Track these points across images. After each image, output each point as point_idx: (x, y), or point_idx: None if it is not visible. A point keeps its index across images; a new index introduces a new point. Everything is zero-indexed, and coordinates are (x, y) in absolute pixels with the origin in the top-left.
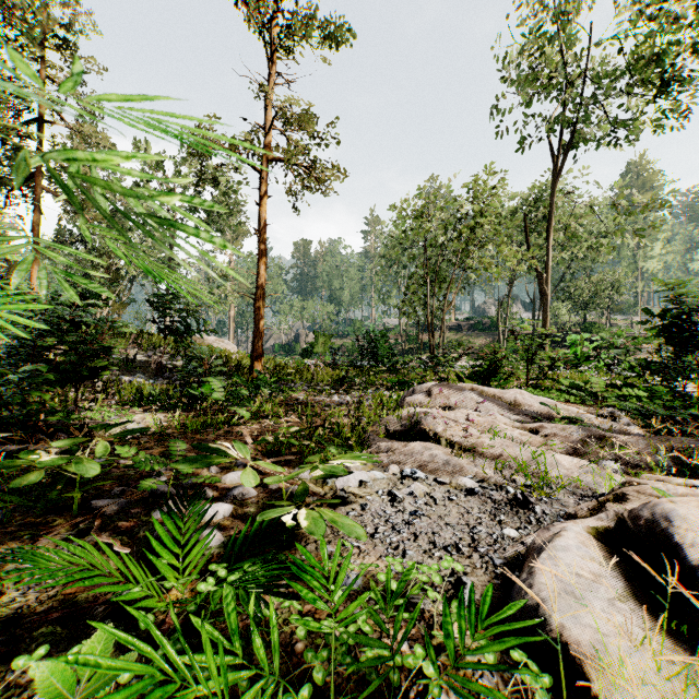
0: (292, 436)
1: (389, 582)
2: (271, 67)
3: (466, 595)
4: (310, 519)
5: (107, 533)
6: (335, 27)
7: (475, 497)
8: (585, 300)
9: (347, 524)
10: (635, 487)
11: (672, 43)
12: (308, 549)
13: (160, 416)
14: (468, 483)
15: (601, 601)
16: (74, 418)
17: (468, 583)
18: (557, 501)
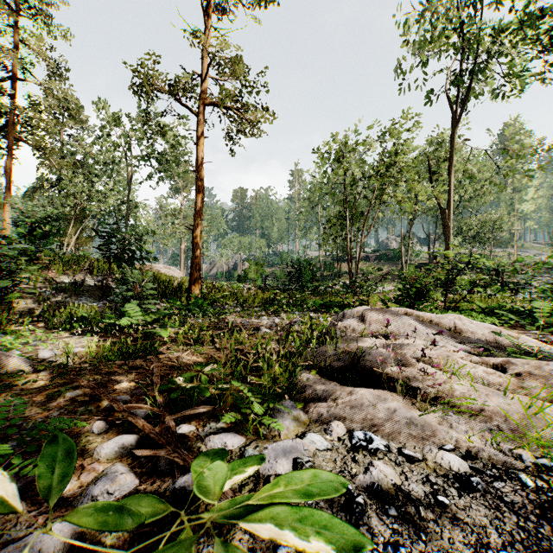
0: (205, 378)
1: None
2: (207, 21)
3: None
4: None
5: None
6: None
7: (477, 497)
8: (473, 235)
9: None
10: None
11: None
12: None
13: (83, 341)
14: (452, 462)
15: None
16: None
17: None
18: None
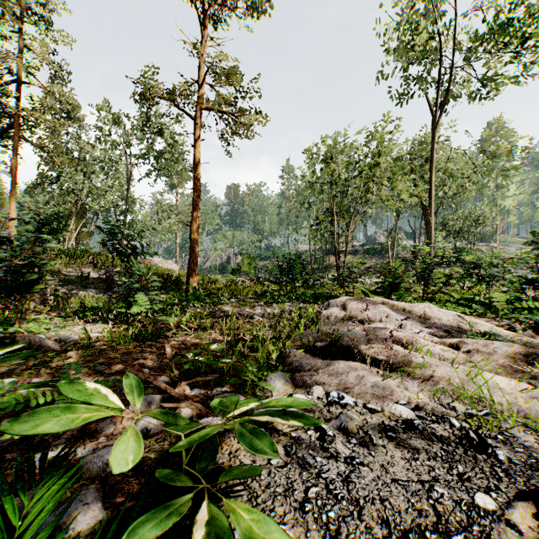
0: (211, 353)
1: None
2: (204, 31)
3: None
4: (207, 538)
5: None
6: None
7: (416, 433)
8: (457, 230)
9: None
10: None
11: None
12: None
13: (97, 328)
14: (403, 412)
15: None
16: (8, 332)
17: None
18: (515, 440)
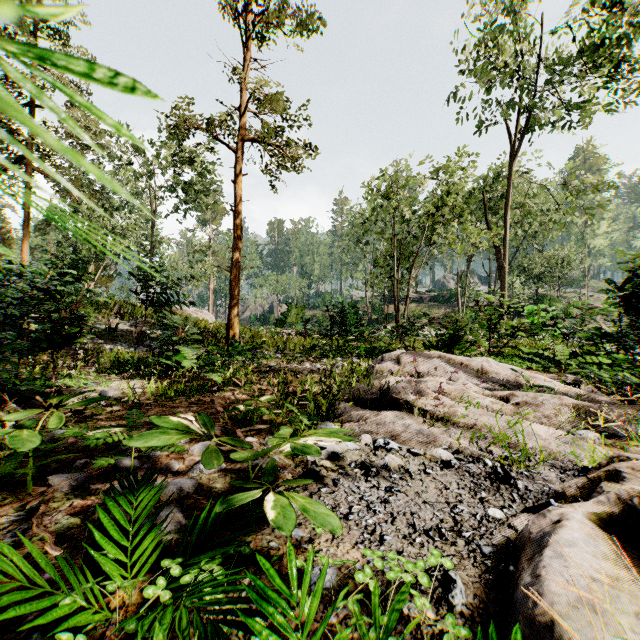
0: (262, 404)
1: (374, 608)
2: (246, 52)
3: (457, 597)
4: (277, 507)
5: (59, 514)
6: (307, 15)
7: (452, 470)
8: (538, 274)
9: (320, 513)
10: (626, 463)
11: (629, 25)
12: (276, 534)
13: (136, 383)
14: (443, 454)
15: (626, 615)
16: (49, 386)
17: (457, 581)
18: (538, 475)
